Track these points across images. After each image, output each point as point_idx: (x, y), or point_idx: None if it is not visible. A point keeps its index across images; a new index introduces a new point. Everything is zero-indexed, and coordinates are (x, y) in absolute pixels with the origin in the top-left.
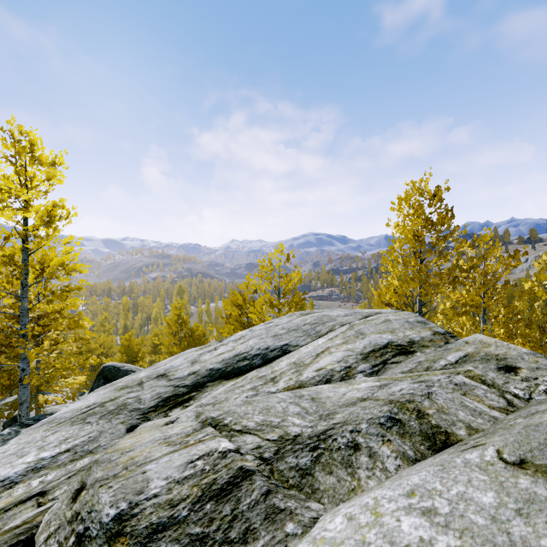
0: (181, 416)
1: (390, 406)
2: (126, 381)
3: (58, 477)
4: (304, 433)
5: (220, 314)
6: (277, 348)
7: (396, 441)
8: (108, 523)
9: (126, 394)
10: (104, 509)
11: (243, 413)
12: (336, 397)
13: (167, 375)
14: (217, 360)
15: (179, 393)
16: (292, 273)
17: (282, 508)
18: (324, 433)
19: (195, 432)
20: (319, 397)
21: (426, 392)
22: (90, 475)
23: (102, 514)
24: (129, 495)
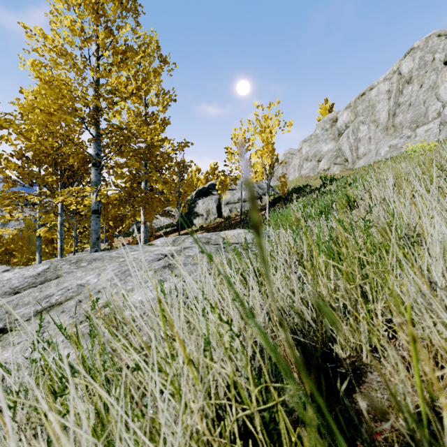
0: None
1: None
2: None
3: None
4: None
5: None
6: None
7: None
8: None
9: None
10: None
11: None
12: None
13: None
14: None
15: None
16: None
17: None
18: None
19: None
20: None
21: None
22: None
23: None
24: None
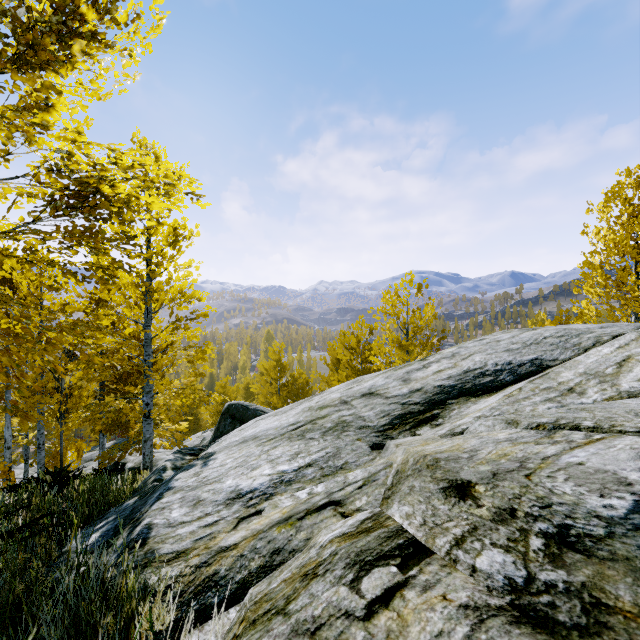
0: (471, 426)
1: None
2: (317, 402)
3: (336, 488)
4: None
5: (325, 360)
6: (524, 363)
7: None
8: (625, 517)
9: (334, 412)
10: (587, 500)
11: (599, 417)
12: None
13: (377, 393)
14: (440, 376)
15: (414, 411)
16: (425, 307)
17: None
18: None
19: (549, 434)
20: None
21: None
22: (454, 471)
23: (587, 506)
24: (609, 485)
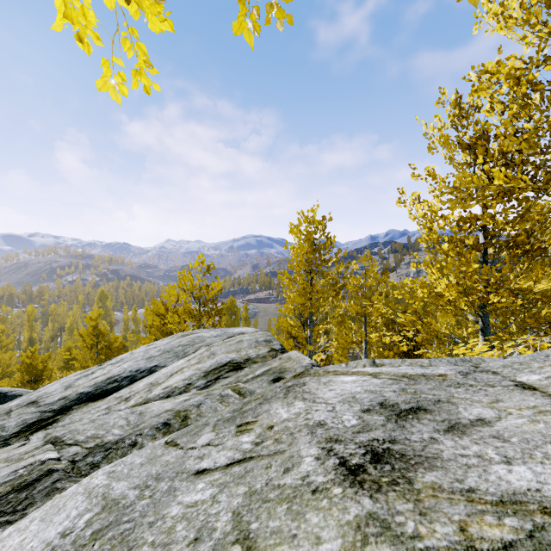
0: (33, 438)
1: (172, 415)
2: None
3: None
4: (113, 440)
5: (144, 323)
6: (146, 369)
7: (159, 438)
8: None
9: None
10: None
11: (82, 430)
12: (157, 410)
13: (37, 402)
14: (90, 384)
15: (45, 418)
16: (212, 284)
17: (59, 487)
18: (123, 438)
19: (35, 449)
20: (146, 411)
21: (200, 403)
22: None
23: None
24: None
